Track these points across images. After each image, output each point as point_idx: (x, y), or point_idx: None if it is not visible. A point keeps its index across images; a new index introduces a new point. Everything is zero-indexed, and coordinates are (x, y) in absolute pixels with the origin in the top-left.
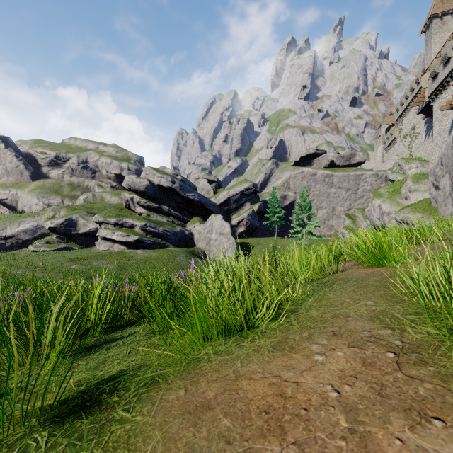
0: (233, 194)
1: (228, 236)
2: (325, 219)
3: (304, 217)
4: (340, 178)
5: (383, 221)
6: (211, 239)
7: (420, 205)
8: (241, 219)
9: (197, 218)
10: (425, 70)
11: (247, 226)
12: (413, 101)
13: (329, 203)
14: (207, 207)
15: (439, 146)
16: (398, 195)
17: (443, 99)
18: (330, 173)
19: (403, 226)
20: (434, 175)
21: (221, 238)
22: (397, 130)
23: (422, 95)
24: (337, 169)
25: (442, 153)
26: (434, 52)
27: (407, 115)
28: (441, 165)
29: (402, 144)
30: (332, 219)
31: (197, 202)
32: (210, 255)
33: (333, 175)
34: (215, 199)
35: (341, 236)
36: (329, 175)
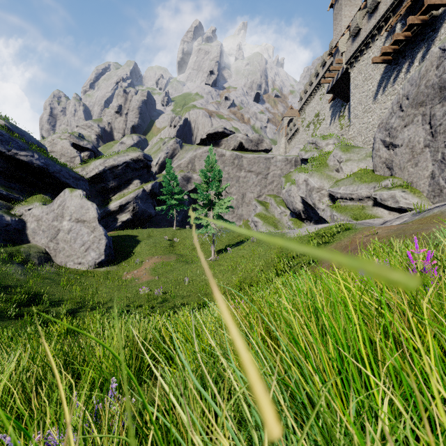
0: (112, 165)
1: (92, 225)
2: (235, 208)
3: (212, 194)
4: (250, 160)
5: (312, 199)
6: (60, 230)
7: (364, 174)
8: (124, 202)
9: (41, 195)
10: (333, 47)
11: (134, 212)
12: (317, 87)
13: (239, 189)
14: (62, 180)
15: (359, 117)
16: (327, 167)
17: (365, 61)
18: (239, 154)
19: (346, 202)
20: (387, 129)
21: (78, 227)
22: (300, 120)
23: (335, 68)
24: (247, 152)
25: (399, 96)
26: (344, 25)
27: (310, 103)
28: (400, 111)
29: (305, 133)
30: (242, 207)
31: (38, 167)
32: (57, 258)
33: (243, 156)
34: (82, 171)
35: (253, 225)
36: (239, 156)
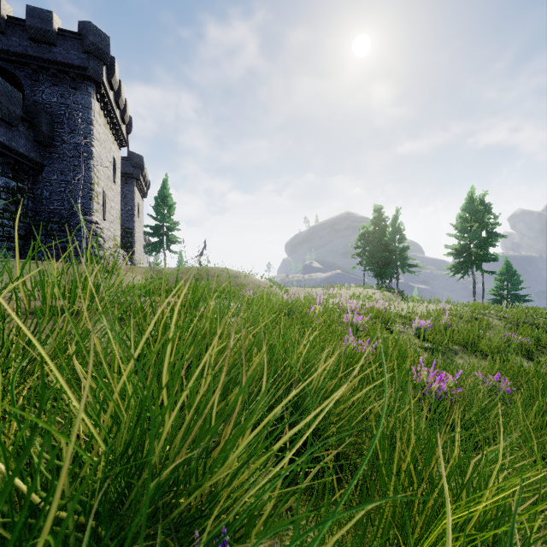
0: None
1: None
2: None
3: None
4: None
5: None
6: None
7: None
8: None
9: None
10: None
11: None
12: None
13: None
14: None
15: None
16: None
17: None
18: None
19: None
20: None
21: None
22: None
23: None
24: None
25: None
26: None
27: None
28: None
29: None
30: None
31: None
32: None
33: None
34: None
35: None
36: None
